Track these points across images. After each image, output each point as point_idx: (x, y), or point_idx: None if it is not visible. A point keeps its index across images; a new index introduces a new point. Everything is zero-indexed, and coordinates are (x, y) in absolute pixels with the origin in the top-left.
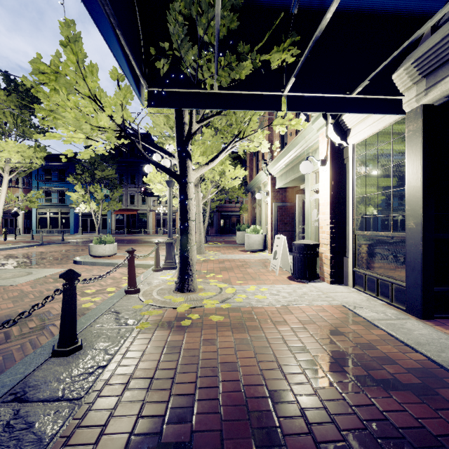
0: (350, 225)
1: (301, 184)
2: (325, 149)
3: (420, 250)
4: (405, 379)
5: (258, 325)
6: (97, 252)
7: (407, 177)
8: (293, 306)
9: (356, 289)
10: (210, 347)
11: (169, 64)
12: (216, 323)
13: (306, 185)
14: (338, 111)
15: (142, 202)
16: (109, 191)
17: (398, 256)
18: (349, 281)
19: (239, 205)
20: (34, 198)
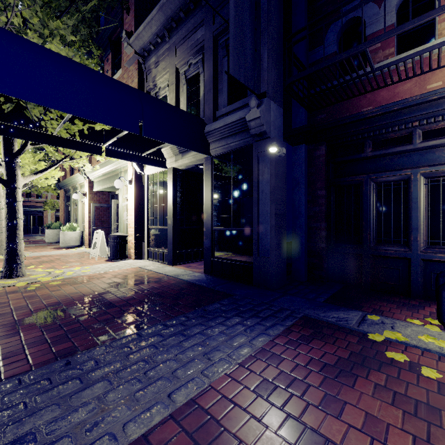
0: (146, 223)
1: (116, 190)
2: (131, 174)
3: (172, 234)
4: (155, 281)
5: (87, 281)
6: None
7: (168, 199)
8: (109, 272)
9: (149, 260)
10: (58, 292)
11: (13, 107)
12: (56, 285)
13: (119, 194)
14: (135, 161)
15: None
16: None
17: (166, 238)
18: (146, 256)
19: (43, 199)
20: None
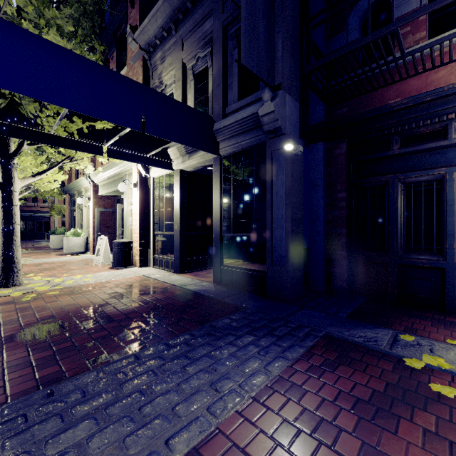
0: (152, 228)
1: (122, 194)
2: (136, 176)
3: (179, 240)
4: (159, 291)
5: (87, 291)
6: None
7: (175, 203)
8: (112, 280)
9: (154, 268)
10: (54, 303)
11: (7, 103)
12: (53, 296)
13: (124, 198)
14: (139, 163)
15: None
16: None
17: (172, 244)
18: (151, 264)
19: (49, 204)
20: None
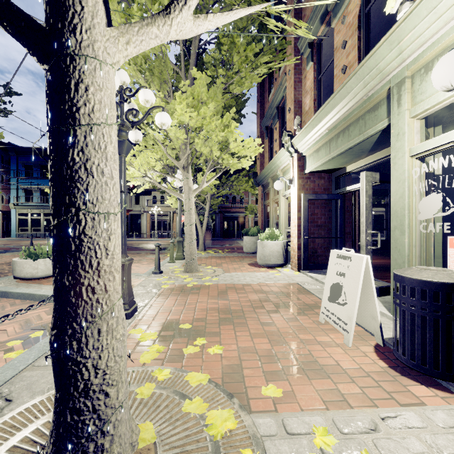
0: None
1: (350, 163)
2: None
3: None
4: None
5: None
6: (22, 272)
7: None
8: None
9: None
10: None
11: None
12: None
13: (393, 148)
14: None
15: (135, 202)
16: None
17: None
18: None
19: (244, 205)
20: None
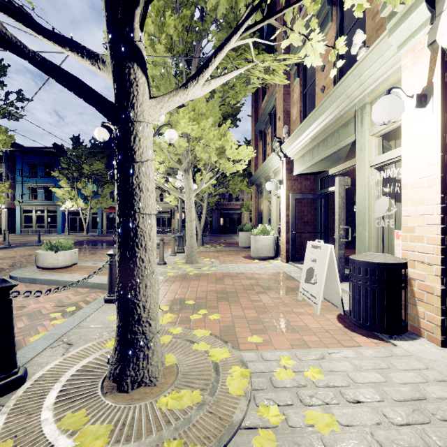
0: None
1: (331, 167)
2: (422, 76)
3: None
4: None
5: None
6: (45, 262)
7: None
8: None
9: None
10: None
11: None
12: None
13: (358, 159)
14: None
15: None
16: (98, 187)
17: None
18: None
19: (240, 202)
20: (0, 193)
